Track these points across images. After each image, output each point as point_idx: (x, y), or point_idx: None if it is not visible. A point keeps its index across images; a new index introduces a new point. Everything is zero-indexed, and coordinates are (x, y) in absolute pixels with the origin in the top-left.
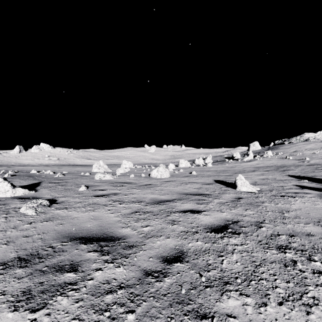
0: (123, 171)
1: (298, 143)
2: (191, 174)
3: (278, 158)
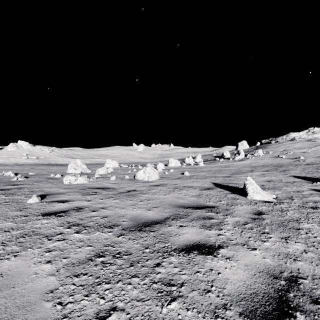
0: (103, 172)
1: (285, 142)
2: (184, 175)
3: (270, 157)
